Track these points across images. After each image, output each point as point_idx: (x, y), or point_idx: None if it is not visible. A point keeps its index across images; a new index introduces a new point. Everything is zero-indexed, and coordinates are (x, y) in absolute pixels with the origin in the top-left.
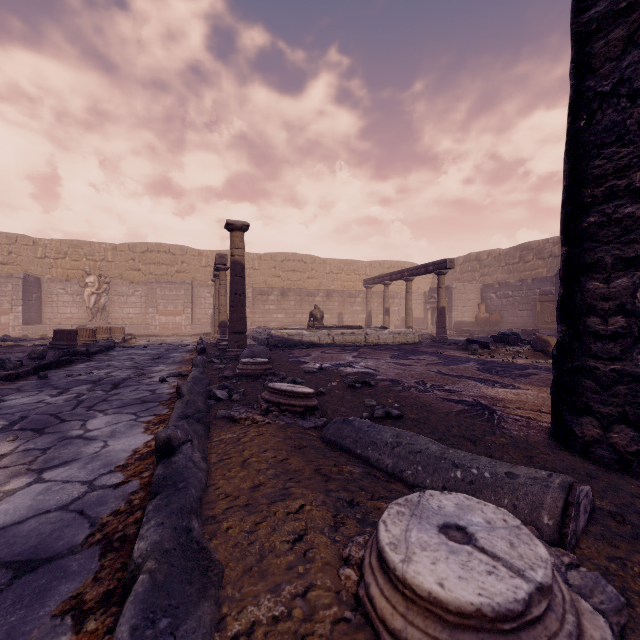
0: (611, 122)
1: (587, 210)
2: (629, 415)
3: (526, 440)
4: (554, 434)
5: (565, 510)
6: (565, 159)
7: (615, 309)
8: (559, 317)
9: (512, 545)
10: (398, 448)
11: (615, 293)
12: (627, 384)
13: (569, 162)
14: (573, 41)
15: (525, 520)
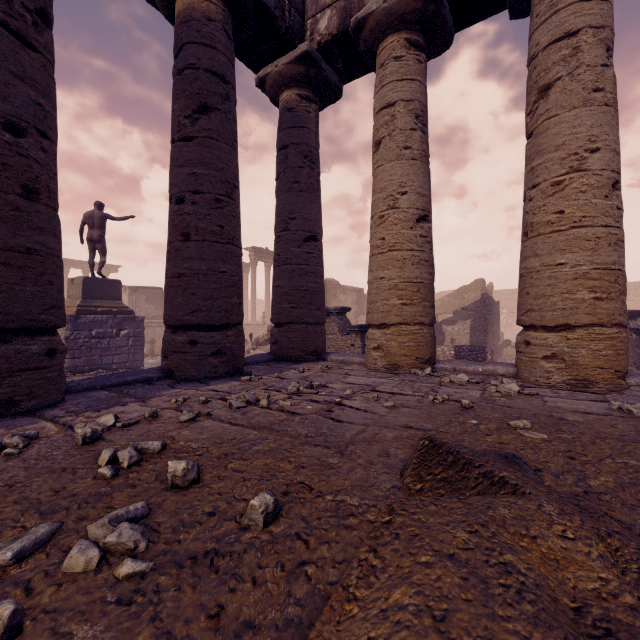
0: None
1: None
2: None
3: None
4: None
5: None
6: None
7: None
8: None
9: None
10: None
11: None
12: None
13: None
14: None
15: None
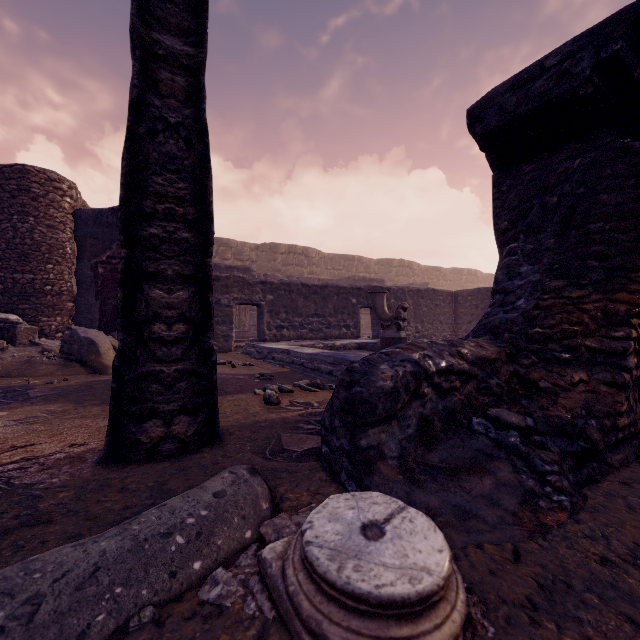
0: (171, 152)
1: (149, 220)
2: (186, 405)
3: (84, 479)
4: (108, 455)
5: (269, 487)
6: (125, 156)
7: (176, 317)
8: (121, 324)
9: (376, 503)
10: (46, 606)
11: (175, 303)
12: (185, 380)
13: (129, 162)
14: (140, 43)
15: (255, 520)
